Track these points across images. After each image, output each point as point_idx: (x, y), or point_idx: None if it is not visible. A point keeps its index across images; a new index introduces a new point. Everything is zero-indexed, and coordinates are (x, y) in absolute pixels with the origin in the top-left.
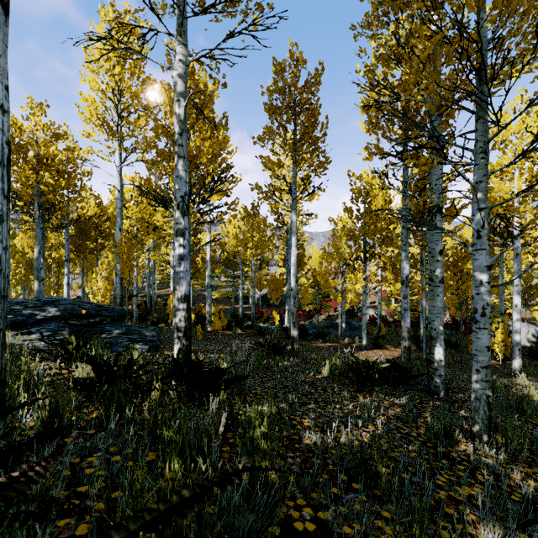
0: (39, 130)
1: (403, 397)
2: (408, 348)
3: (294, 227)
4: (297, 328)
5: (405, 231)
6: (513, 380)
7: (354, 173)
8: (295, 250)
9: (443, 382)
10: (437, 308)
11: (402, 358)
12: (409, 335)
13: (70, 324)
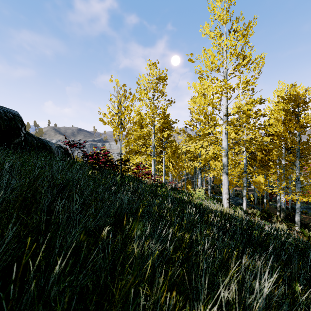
0: None
1: None
2: None
3: None
4: None
5: None
6: None
7: None
8: None
9: None
10: None
11: None
12: None
13: None
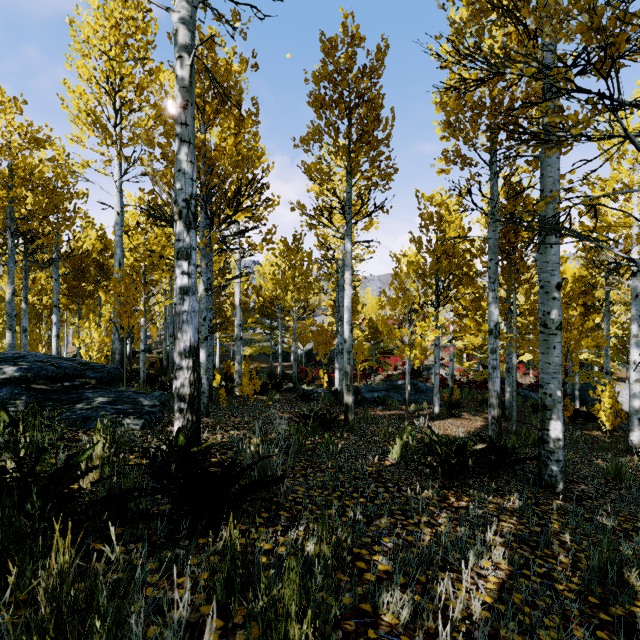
0: (12, 132)
1: (511, 495)
2: (497, 418)
3: (348, 259)
4: (352, 392)
5: (494, 265)
6: (635, 460)
7: (423, 194)
8: (350, 289)
9: (562, 469)
10: (553, 366)
11: (489, 431)
12: (499, 402)
13: (33, 389)
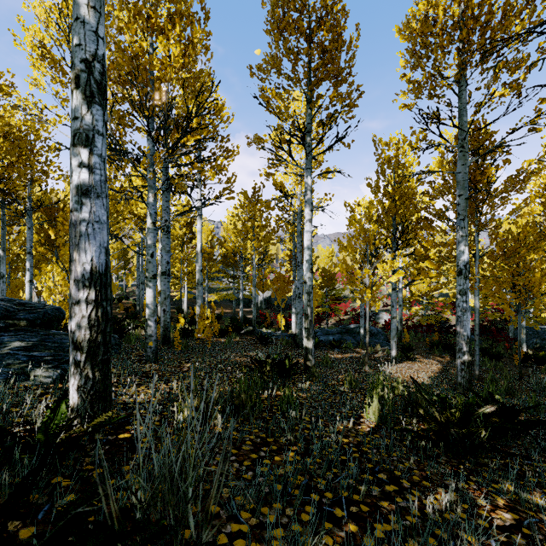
0: None
1: None
2: (468, 364)
3: (308, 194)
4: (312, 336)
5: (463, 200)
6: None
7: (381, 138)
8: (310, 226)
9: None
10: None
11: (458, 378)
12: (470, 346)
13: None
